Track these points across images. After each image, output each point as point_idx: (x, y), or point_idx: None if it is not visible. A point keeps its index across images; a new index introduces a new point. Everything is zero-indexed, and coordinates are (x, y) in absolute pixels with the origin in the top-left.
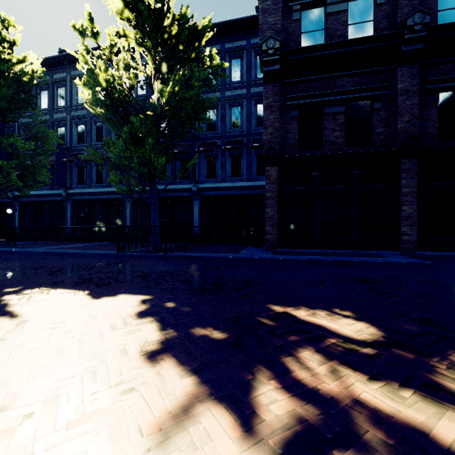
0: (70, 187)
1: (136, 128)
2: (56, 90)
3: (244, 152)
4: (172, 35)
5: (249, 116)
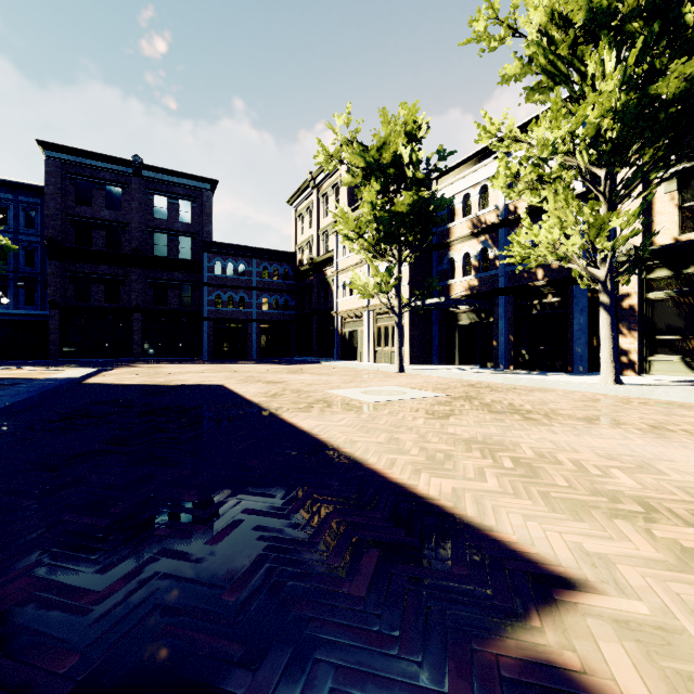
0: None
1: None
2: None
3: (39, 287)
4: None
5: (45, 260)
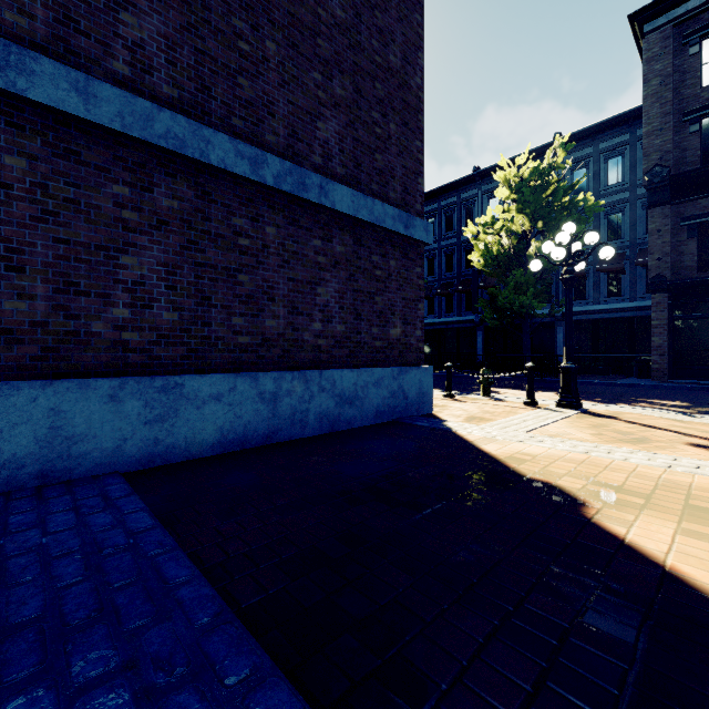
0: None
1: (516, 278)
2: None
3: (626, 266)
4: (547, 195)
5: (634, 223)
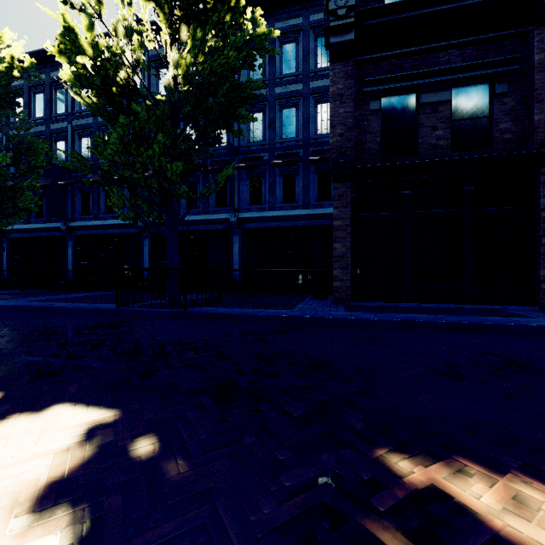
0: (71, 219)
1: (141, 122)
2: (54, 93)
3: (300, 169)
4: None
5: (308, 120)
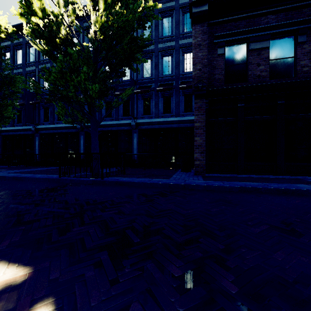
0: (38, 123)
1: (74, 60)
2: (28, 49)
3: (173, 93)
4: None
5: (178, 63)
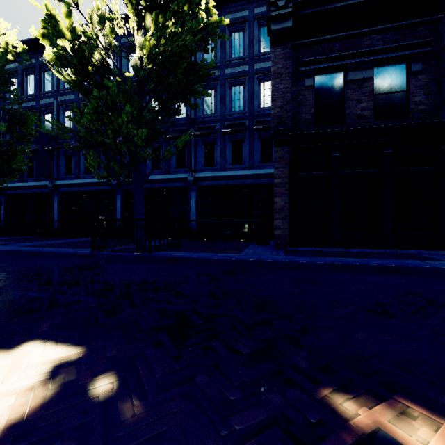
0: (57, 178)
1: (112, 95)
2: (43, 74)
3: (246, 137)
4: None
5: (252, 95)
